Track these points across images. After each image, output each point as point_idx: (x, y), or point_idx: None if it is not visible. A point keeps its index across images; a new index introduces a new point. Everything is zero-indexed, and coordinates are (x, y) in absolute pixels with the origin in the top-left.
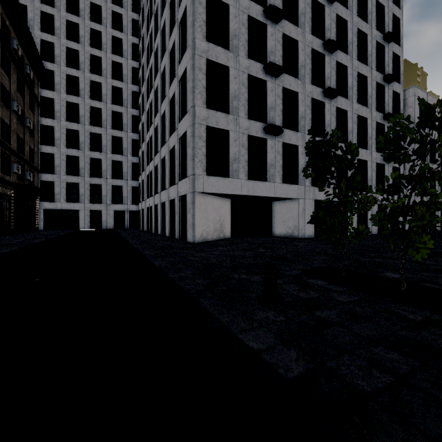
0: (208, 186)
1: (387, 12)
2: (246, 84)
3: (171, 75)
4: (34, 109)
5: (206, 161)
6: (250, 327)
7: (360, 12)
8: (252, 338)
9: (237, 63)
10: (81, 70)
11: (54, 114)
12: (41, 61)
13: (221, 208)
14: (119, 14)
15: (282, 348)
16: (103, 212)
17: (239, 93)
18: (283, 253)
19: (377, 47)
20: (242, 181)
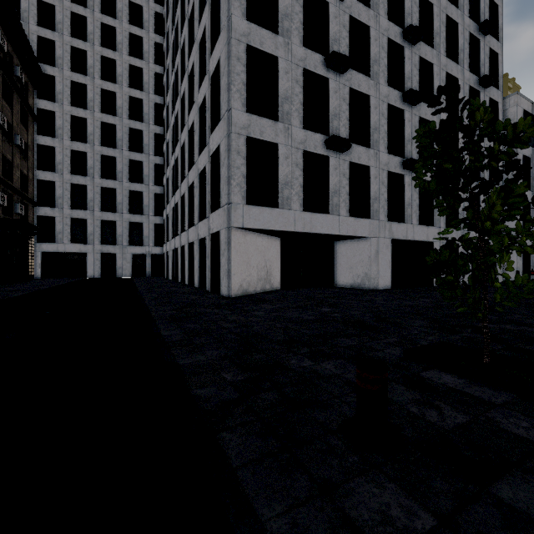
0: (250, 220)
1: None
2: (302, 82)
3: (201, 74)
4: (27, 124)
5: (247, 185)
6: None
7: None
8: None
9: (289, 53)
10: (89, 76)
11: (55, 132)
12: (36, 62)
13: (267, 249)
14: (139, 6)
15: None
16: (118, 256)
17: (292, 94)
18: (359, 315)
19: (470, 42)
20: (296, 214)
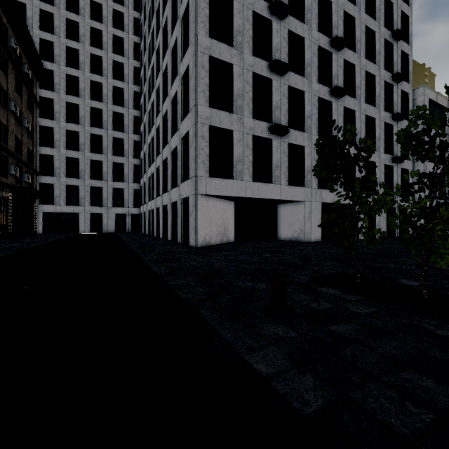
0: (211, 188)
1: (396, 9)
2: (251, 82)
3: (173, 74)
4: (32, 109)
5: (209, 162)
6: (257, 345)
7: (368, 8)
8: (260, 360)
9: (242, 61)
10: (81, 70)
11: (54, 115)
12: (40, 60)
13: (224, 211)
14: (121, 13)
15: (296, 373)
16: (104, 215)
17: (244, 92)
18: (290, 258)
19: (385, 46)
20: (247, 183)
